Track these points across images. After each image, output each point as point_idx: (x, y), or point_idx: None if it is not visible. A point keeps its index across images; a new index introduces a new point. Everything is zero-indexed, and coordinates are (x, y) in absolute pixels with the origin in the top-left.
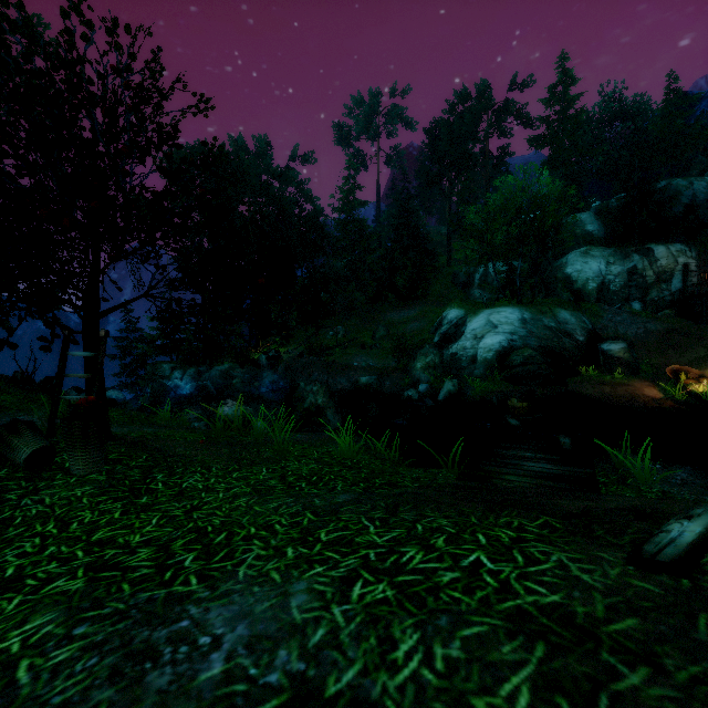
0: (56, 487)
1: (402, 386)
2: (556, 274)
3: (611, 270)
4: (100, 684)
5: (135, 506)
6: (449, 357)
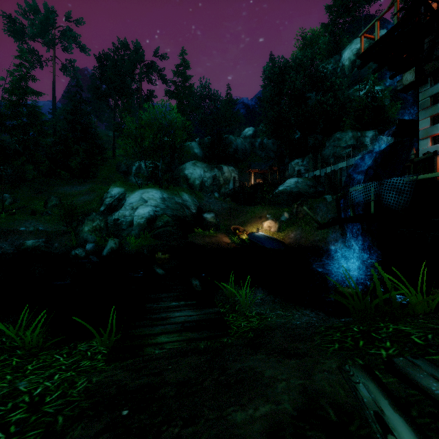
0: None
1: (70, 246)
2: (180, 174)
3: (206, 175)
4: None
5: None
6: (113, 222)
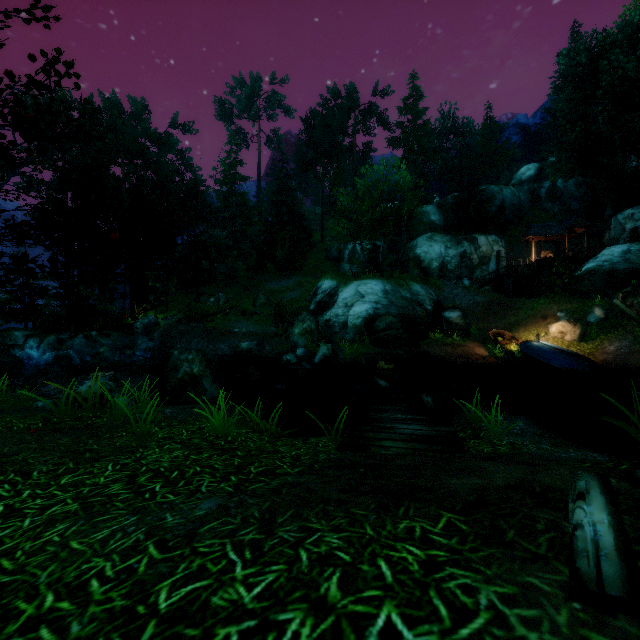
0: None
1: (281, 351)
2: (409, 254)
3: (448, 253)
4: None
5: None
6: (324, 323)
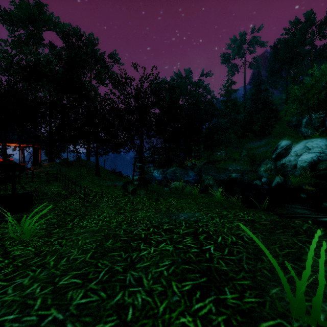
0: (139, 197)
1: (253, 179)
2: None
3: None
4: (165, 217)
5: (157, 203)
6: (280, 165)
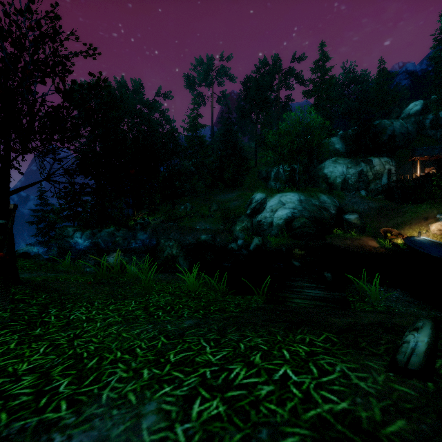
0: None
1: (227, 241)
2: (319, 173)
3: (349, 171)
4: None
5: (29, 336)
6: (256, 223)
